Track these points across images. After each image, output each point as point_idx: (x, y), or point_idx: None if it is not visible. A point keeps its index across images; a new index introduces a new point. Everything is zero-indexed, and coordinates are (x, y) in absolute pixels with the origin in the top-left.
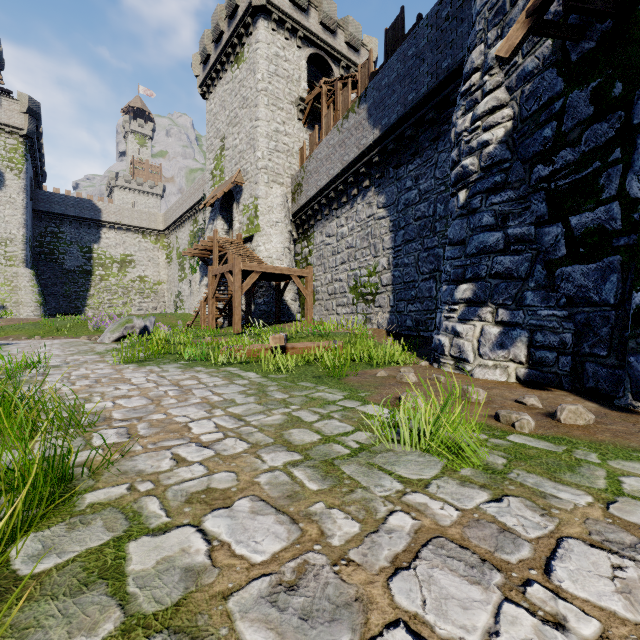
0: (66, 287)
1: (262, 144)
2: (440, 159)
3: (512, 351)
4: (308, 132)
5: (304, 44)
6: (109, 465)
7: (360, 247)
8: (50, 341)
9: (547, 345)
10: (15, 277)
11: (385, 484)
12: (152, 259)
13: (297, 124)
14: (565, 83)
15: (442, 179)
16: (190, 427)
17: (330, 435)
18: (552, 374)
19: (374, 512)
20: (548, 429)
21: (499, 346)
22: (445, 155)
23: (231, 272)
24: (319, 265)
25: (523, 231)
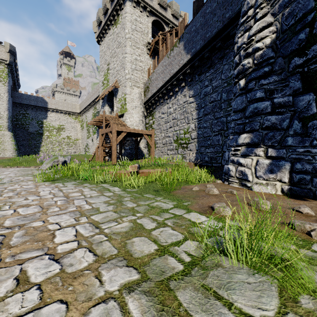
0: (29, 141)
1: (128, 66)
2: (224, 68)
3: (279, 174)
4: (152, 60)
5: (150, 15)
6: None
7: (179, 119)
8: (14, 168)
9: (303, 171)
10: (3, 136)
11: None
12: (73, 127)
13: (146, 56)
14: (316, 2)
15: (225, 79)
16: (55, 235)
17: (165, 245)
18: (307, 189)
19: None
20: None
21: (269, 171)
22: (227, 66)
23: (111, 132)
24: (158, 129)
25: (284, 100)
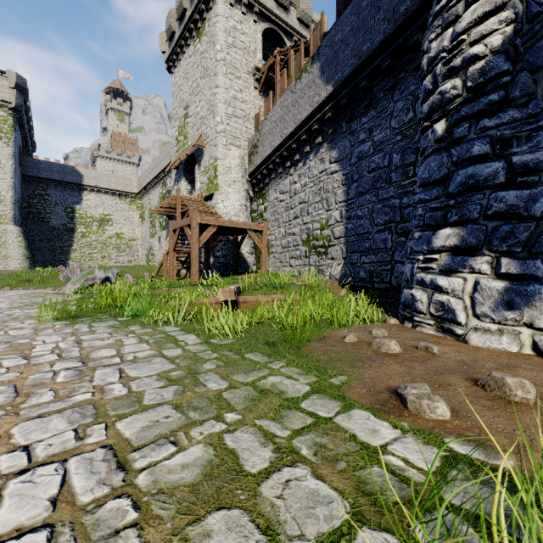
0: (52, 243)
1: (221, 109)
2: (396, 108)
3: (527, 313)
4: (263, 100)
5: (260, 19)
6: None
7: (312, 202)
8: (16, 292)
9: None
10: (4, 233)
11: None
12: (127, 218)
13: (253, 92)
14: None
15: (398, 128)
16: None
17: None
18: None
19: None
20: None
21: (505, 305)
22: (402, 103)
23: (190, 226)
24: (273, 220)
25: (536, 157)
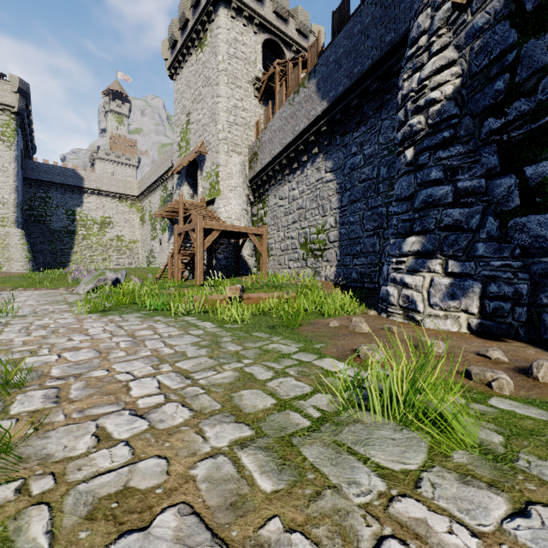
0: (53, 245)
1: (222, 118)
2: (383, 126)
3: (463, 302)
4: (263, 108)
5: (260, 30)
6: (12, 446)
7: (310, 208)
8: (31, 292)
9: (500, 296)
10: (7, 236)
11: (361, 480)
12: (128, 221)
13: (253, 101)
14: (519, 34)
15: (385, 144)
16: (130, 387)
17: (286, 398)
18: (506, 325)
19: (354, 540)
20: (529, 390)
21: (450, 297)
22: (388, 122)
23: (194, 230)
24: (273, 225)
25: (473, 184)
